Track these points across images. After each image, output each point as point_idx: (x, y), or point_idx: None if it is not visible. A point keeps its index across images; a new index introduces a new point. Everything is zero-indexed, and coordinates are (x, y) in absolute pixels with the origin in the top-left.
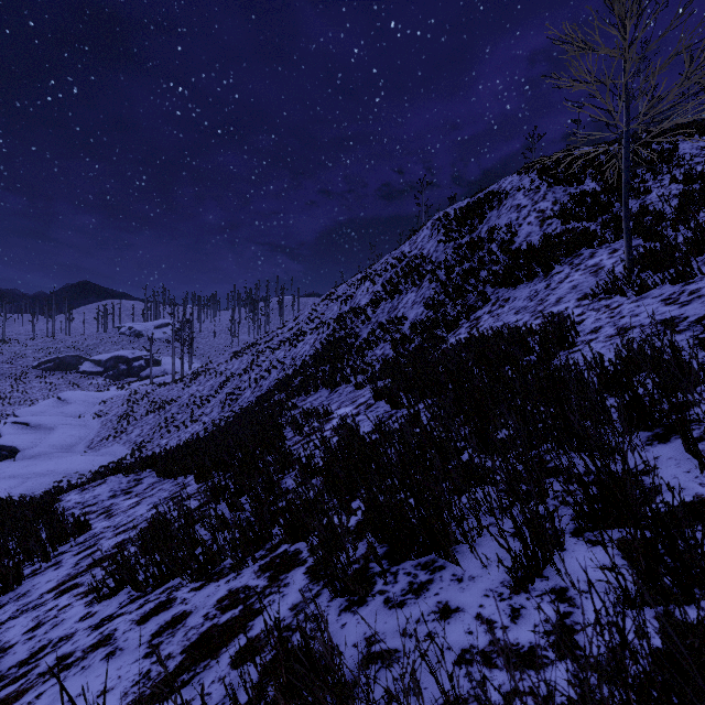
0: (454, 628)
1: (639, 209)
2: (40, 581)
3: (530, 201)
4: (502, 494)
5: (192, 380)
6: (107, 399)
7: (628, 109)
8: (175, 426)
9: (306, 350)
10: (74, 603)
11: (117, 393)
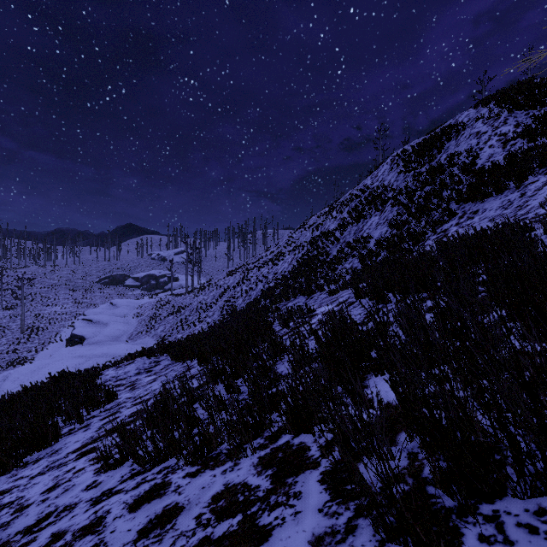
0: None
1: None
2: (71, 440)
3: (490, 127)
4: None
5: (199, 291)
6: (142, 304)
7: None
8: (187, 325)
9: (285, 267)
10: (87, 467)
11: (149, 301)
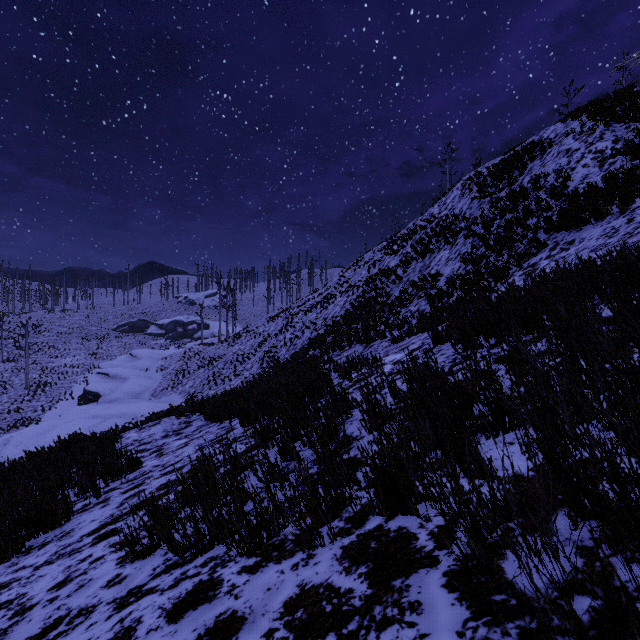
0: None
1: None
2: (85, 519)
3: (583, 143)
4: None
5: (235, 340)
6: (167, 356)
7: None
8: (221, 380)
9: (337, 311)
10: (107, 556)
11: (175, 351)
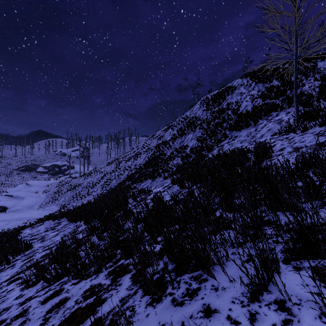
0: (213, 325)
1: (299, 93)
2: (3, 275)
3: (247, 90)
4: (239, 235)
5: (88, 175)
6: (49, 184)
7: (296, 41)
8: (80, 197)
9: (141, 161)
10: (15, 288)
11: (54, 181)
